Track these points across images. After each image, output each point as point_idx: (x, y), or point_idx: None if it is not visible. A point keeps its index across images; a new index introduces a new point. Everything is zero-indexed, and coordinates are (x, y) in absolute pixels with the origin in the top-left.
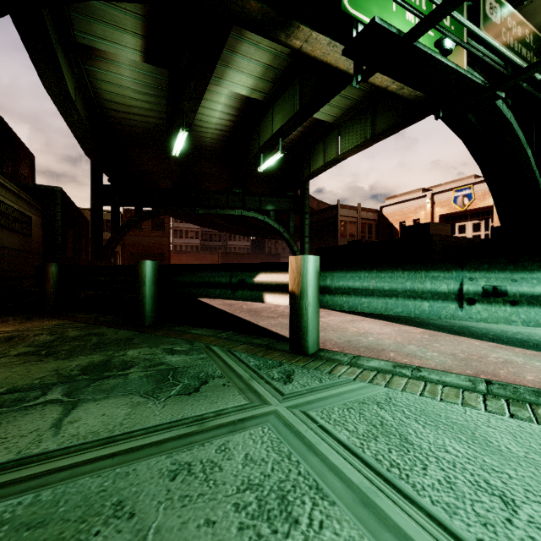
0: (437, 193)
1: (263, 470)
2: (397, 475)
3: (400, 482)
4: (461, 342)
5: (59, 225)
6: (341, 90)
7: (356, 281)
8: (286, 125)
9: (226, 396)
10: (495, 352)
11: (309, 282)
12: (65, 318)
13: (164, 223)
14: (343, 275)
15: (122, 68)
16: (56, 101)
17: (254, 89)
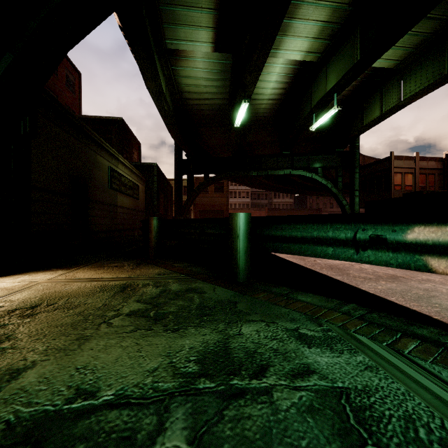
0: None
1: None
2: None
3: None
4: None
5: (155, 190)
6: (419, 20)
7: None
8: (344, 78)
9: None
10: None
11: None
12: (164, 266)
13: (223, 186)
14: None
15: (197, 61)
16: (154, 97)
17: (309, 51)
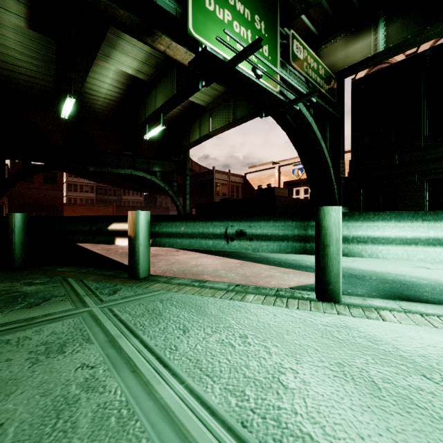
0: (282, 165)
1: (59, 336)
2: (140, 329)
3: (138, 331)
4: (256, 267)
5: None
6: None
7: (173, 228)
8: (166, 104)
9: (59, 306)
10: (269, 271)
11: (140, 229)
12: None
13: (56, 177)
14: (167, 224)
15: (4, 29)
16: None
17: (139, 70)
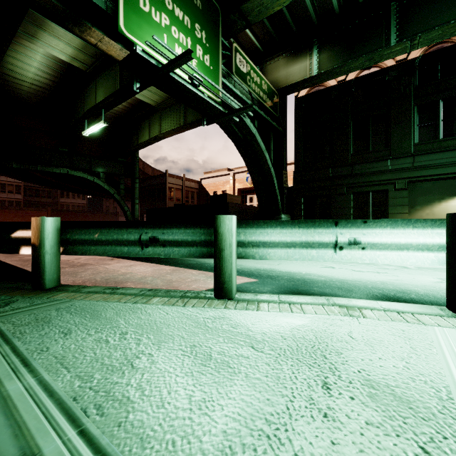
0: (237, 173)
1: None
2: (17, 336)
3: (14, 339)
4: (186, 272)
5: None
6: None
7: (86, 235)
8: (108, 99)
9: None
10: (196, 276)
11: (46, 236)
12: None
13: None
14: (80, 231)
15: None
16: None
17: (75, 58)
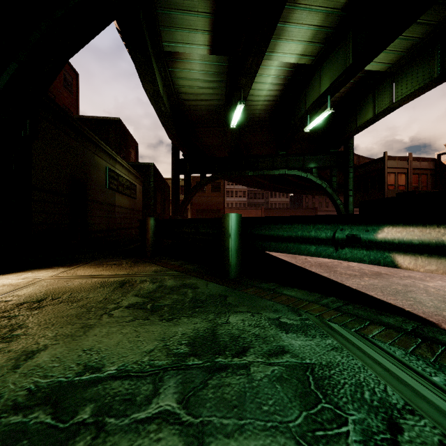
0: None
1: None
2: None
3: None
4: None
5: (152, 190)
6: (408, 26)
7: None
8: (337, 81)
9: None
10: None
11: None
12: (161, 264)
13: (220, 186)
14: None
15: (193, 63)
16: (151, 98)
17: (303, 54)
